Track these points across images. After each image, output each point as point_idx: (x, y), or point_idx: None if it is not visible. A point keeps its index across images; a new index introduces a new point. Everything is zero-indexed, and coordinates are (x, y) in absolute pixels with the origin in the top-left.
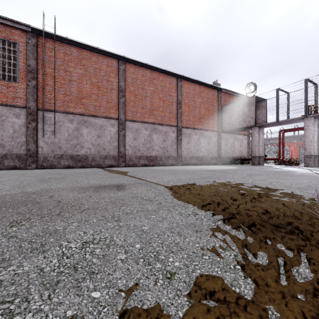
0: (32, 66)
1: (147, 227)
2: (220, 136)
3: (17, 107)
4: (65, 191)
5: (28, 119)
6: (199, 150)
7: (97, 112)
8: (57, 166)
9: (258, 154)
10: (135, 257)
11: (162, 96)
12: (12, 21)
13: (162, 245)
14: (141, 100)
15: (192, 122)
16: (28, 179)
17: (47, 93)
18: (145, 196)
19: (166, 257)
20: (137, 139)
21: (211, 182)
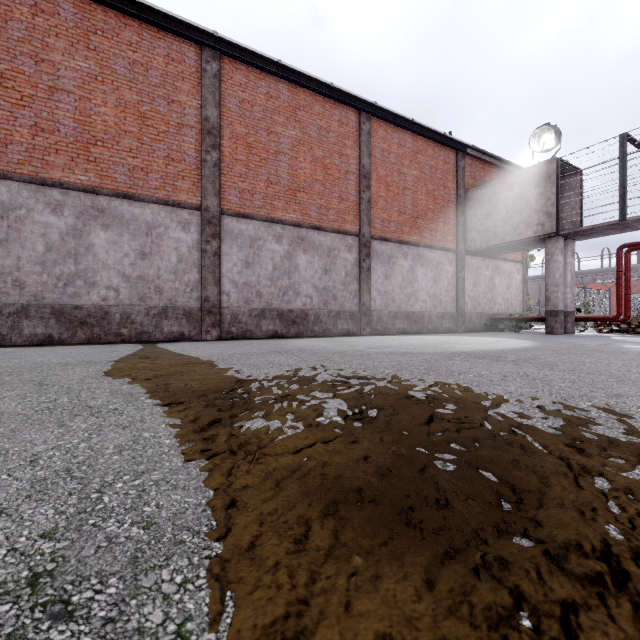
0: None
1: None
2: (462, 262)
3: None
4: None
5: None
6: (412, 296)
7: (139, 187)
8: (9, 340)
9: (563, 306)
10: None
11: (322, 156)
12: None
13: None
14: (266, 161)
15: (395, 227)
16: None
17: None
18: None
19: None
20: (253, 266)
21: None
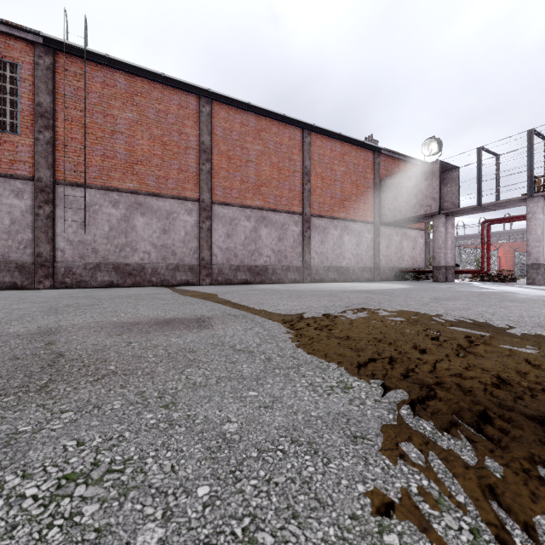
0: (45, 106)
1: (234, 425)
2: (378, 231)
3: (17, 178)
4: (84, 331)
5: (37, 201)
6: (341, 255)
7: (162, 189)
8: (90, 284)
9: (445, 262)
10: (187, 541)
11: (277, 162)
12: (9, 25)
13: (267, 488)
14: (240, 167)
15: (328, 207)
16: (26, 307)
17: (72, 154)
18: (240, 342)
19: (277, 541)
20: (232, 237)
21: (368, 312)
